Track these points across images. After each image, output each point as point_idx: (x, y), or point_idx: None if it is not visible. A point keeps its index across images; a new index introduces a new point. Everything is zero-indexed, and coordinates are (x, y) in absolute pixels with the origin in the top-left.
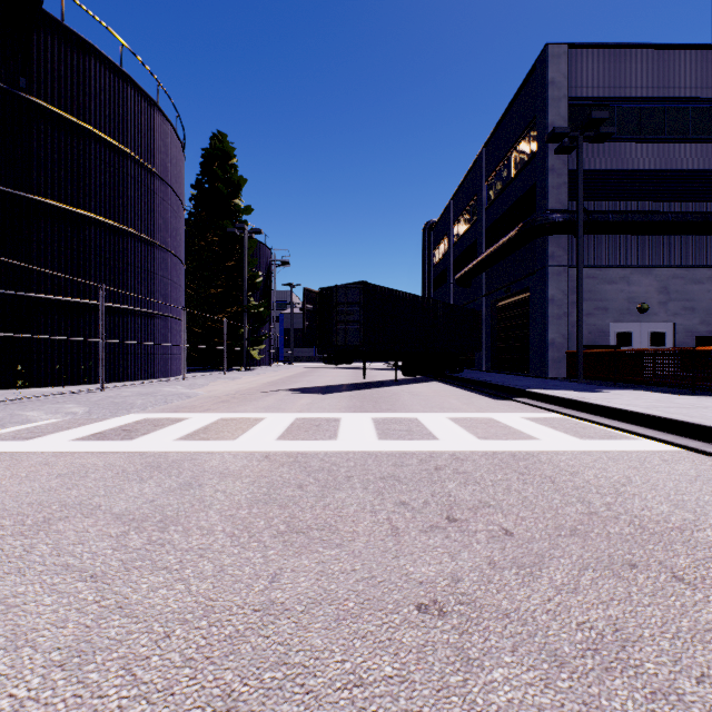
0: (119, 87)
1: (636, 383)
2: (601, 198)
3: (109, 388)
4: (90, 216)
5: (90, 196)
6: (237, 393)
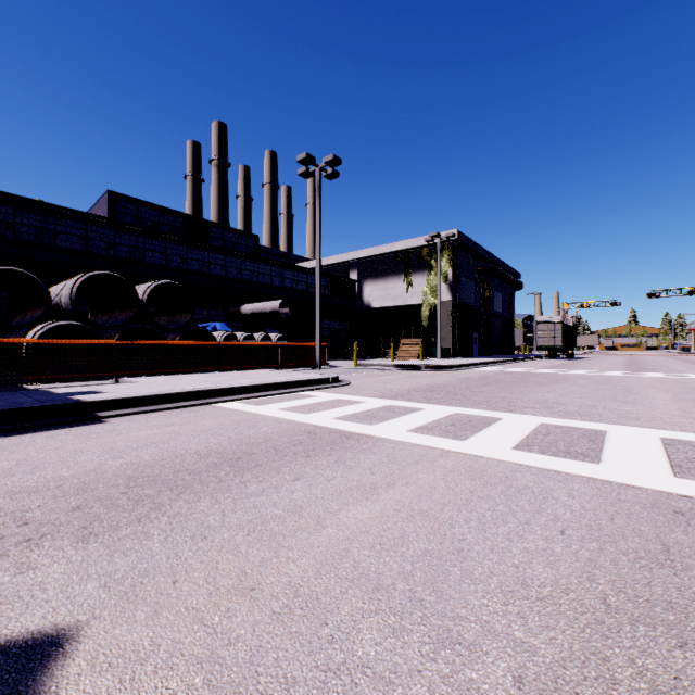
0: None
1: None
2: None
3: None
4: None
5: None
6: None
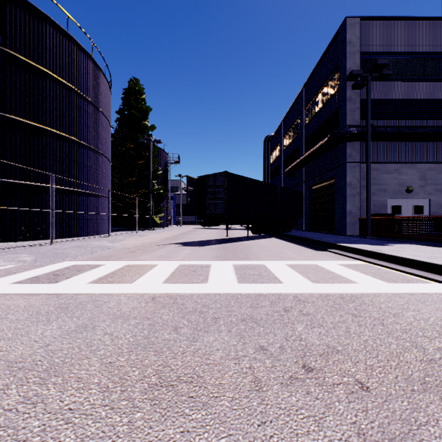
0: (66, 44)
1: (408, 239)
2: (381, 118)
3: (57, 242)
4: (46, 128)
5: (46, 115)
6: (142, 245)
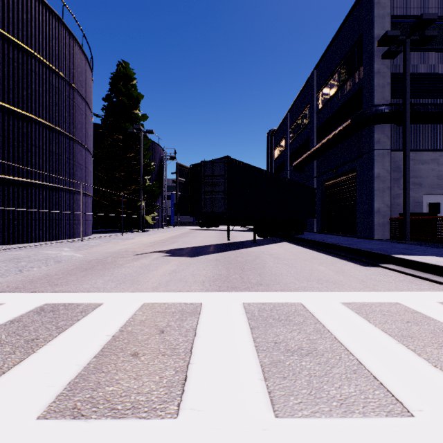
0: None
1: None
2: (416, 96)
3: None
4: None
5: None
6: (112, 255)
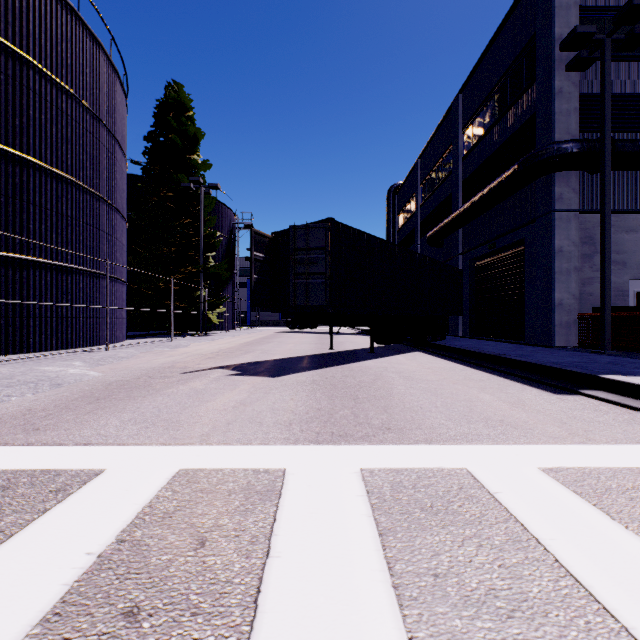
0: None
1: None
2: (618, 129)
3: None
4: None
5: None
6: (148, 374)
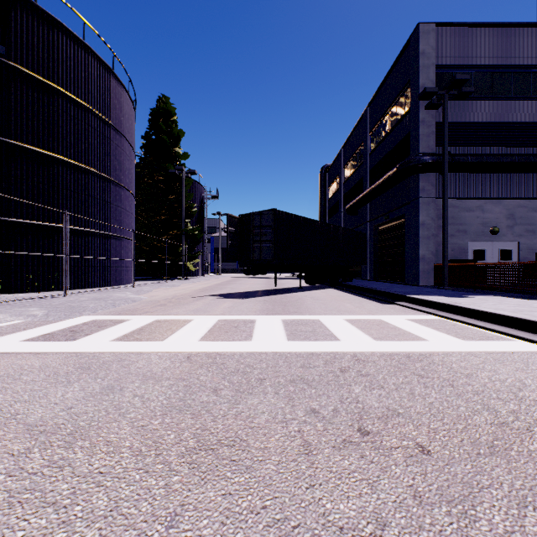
0: (82, 56)
1: (492, 290)
2: (461, 144)
3: (72, 294)
4: (58, 157)
5: (58, 141)
6: (174, 298)
